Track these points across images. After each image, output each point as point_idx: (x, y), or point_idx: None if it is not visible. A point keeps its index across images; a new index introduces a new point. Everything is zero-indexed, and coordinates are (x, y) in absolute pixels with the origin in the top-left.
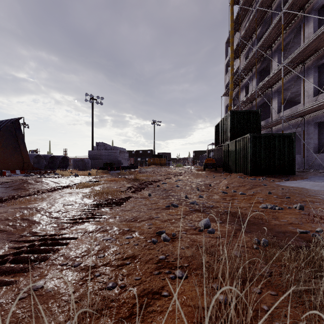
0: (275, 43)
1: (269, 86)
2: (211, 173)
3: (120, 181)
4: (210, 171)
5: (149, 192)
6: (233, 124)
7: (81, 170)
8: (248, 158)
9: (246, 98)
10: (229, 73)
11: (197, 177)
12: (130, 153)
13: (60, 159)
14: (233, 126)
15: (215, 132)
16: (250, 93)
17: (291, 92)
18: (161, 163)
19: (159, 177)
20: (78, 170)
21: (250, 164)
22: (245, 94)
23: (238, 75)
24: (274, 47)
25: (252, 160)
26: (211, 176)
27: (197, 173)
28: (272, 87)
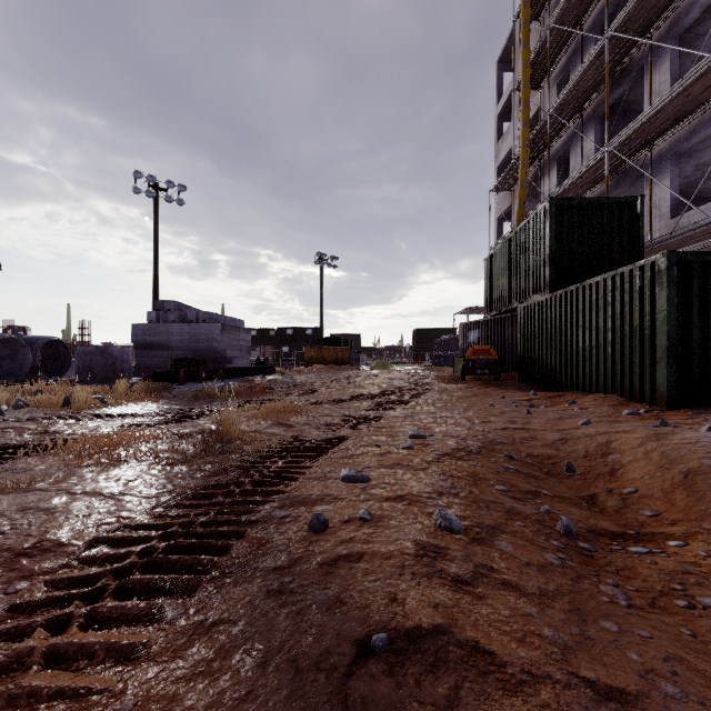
0: (663, 18)
1: (645, 142)
2: (489, 390)
3: (122, 462)
4: (483, 383)
5: (201, 706)
6: (558, 240)
7: (100, 382)
8: (659, 344)
9: (571, 181)
10: (513, 127)
11: (473, 415)
12: (264, 335)
13: (38, 347)
14: (559, 246)
15: (488, 274)
16: (586, 167)
17: (699, 163)
18: (339, 360)
19: (332, 416)
20: (89, 380)
21: (668, 364)
22: (558, 178)
23: (543, 125)
24: (657, 32)
25: (676, 351)
26: (501, 403)
27: (444, 389)
28: (652, 144)
